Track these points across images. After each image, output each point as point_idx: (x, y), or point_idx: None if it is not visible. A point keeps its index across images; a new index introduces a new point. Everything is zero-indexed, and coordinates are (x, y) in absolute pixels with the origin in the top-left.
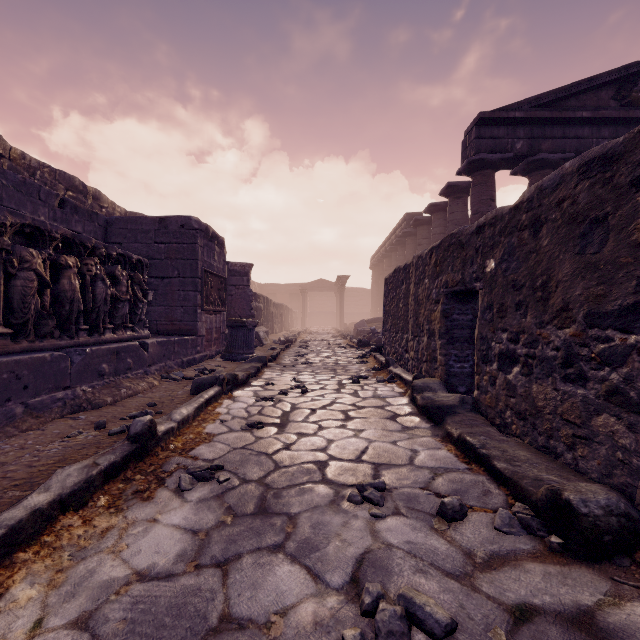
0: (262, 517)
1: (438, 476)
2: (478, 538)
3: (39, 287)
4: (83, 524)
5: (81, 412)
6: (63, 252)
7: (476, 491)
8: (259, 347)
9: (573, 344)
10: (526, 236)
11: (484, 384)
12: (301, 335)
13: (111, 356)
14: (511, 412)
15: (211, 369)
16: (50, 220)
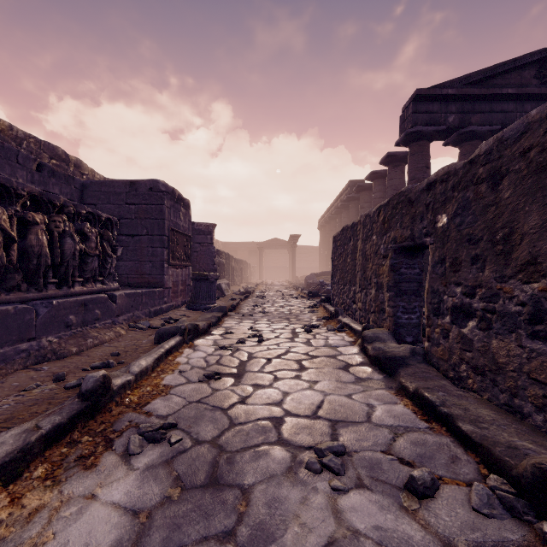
0: (212, 490)
1: (399, 436)
2: (455, 522)
3: (5, 242)
4: (10, 504)
5: (45, 362)
6: (32, 209)
7: (442, 457)
8: (221, 297)
9: (543, 299)
10: (483, 189)
11: (436, 336)
12: (258, 287)
13: (79, 308)
14: (467, 366)
15: (176, 318)
16: (28, 182)
